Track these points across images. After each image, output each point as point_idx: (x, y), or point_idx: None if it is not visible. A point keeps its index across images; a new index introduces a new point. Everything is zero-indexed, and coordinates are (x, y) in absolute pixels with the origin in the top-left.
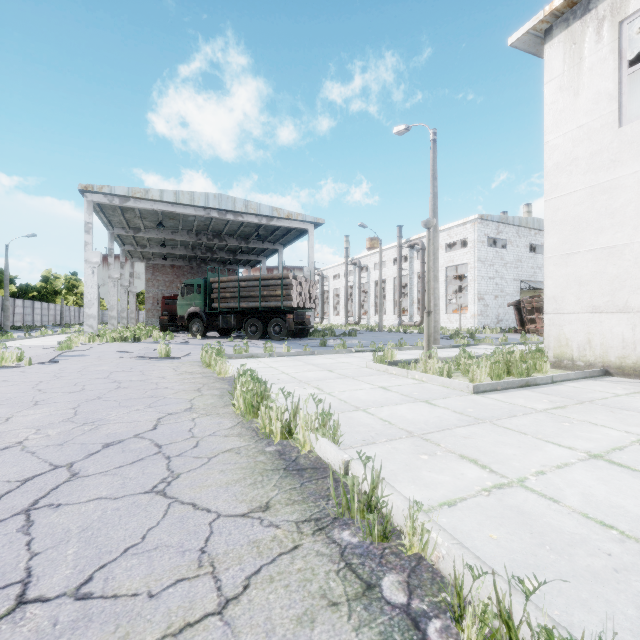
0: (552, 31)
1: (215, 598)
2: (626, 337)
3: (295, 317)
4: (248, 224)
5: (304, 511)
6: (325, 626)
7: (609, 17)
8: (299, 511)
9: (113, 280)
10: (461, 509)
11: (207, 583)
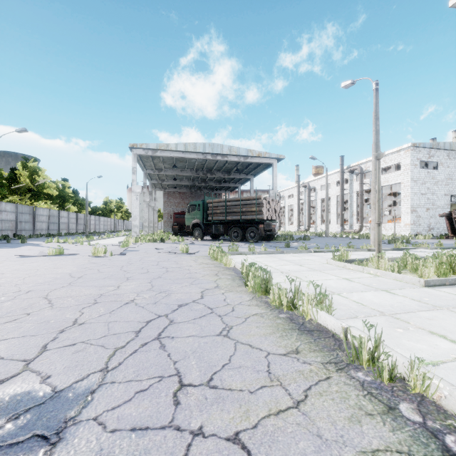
0: None
1: (289, 399)
2: None
3: (265, 226)
4: (230, 162)
5: (324, 357)
6: (369, 426)
7: None
8: (320, 356)
9: (146, 203)
10: (444, 368)
11: (280, 390)
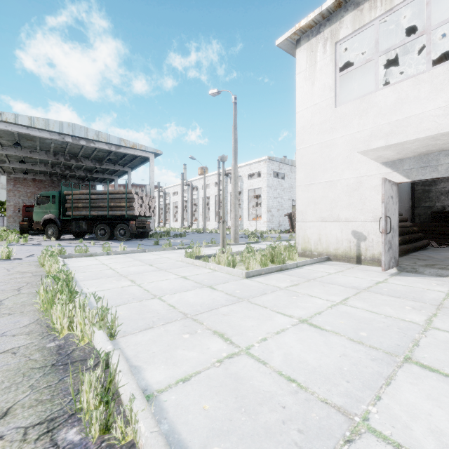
0: (300, 41)
1: None
2: (338, 237)
3: (137, 223)
4: (100, 150)
5: (44, 412)
6: None
7: (330, 39)
8: (38, 413)
9: None
10: (192, 383)
11: None
